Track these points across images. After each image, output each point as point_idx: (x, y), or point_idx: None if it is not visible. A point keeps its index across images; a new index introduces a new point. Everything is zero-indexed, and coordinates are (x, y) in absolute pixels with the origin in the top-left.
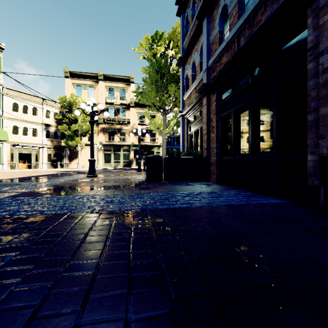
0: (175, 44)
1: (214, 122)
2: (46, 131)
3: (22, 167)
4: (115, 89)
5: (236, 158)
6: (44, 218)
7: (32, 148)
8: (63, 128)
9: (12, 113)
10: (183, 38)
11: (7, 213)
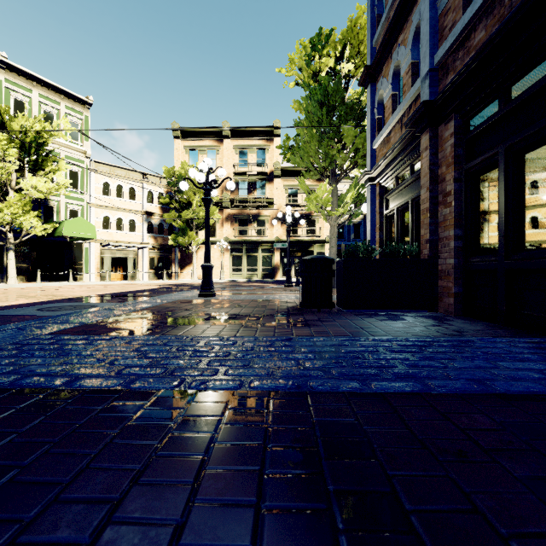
0: (354, 50)
1: (449, 182)
2: (147, 223)
3: (116, 278)
4: (248, 150)
5: (513, 259)
6: (68, 399)
7: (128, 250)
8: (170, 217)
9: (102, 197)
10: (373, 29)
11: (8, 379)
